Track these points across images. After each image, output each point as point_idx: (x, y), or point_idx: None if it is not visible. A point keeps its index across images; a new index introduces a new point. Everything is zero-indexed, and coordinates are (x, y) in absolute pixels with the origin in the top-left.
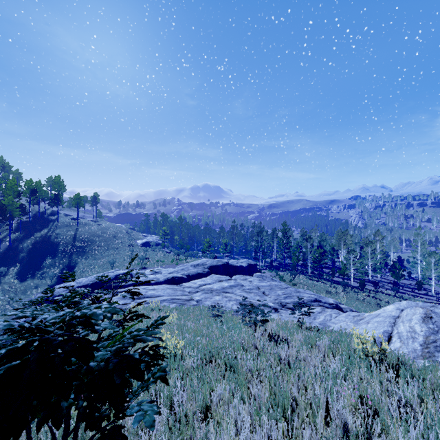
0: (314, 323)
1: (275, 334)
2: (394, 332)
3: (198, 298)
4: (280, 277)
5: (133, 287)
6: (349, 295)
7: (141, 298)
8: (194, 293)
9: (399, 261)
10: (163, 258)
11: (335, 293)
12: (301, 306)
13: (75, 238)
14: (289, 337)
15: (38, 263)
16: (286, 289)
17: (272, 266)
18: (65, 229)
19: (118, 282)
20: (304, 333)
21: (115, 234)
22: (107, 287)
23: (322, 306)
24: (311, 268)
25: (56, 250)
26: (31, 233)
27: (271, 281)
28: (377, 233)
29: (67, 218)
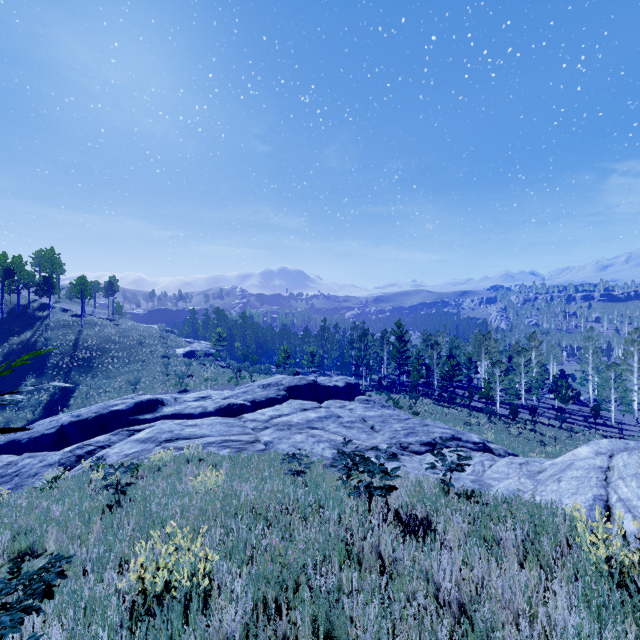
0: (463, 480)
1: (406, 511)
2: (611, 498)
3: (267, 439)
4: (395, 402)
5: (160, 422)
6: (497, 428)
7: (172, 441)
8: (261, 430)
9: (561, 377)
10: (216, 375)
11: (478, 425)
12: (431, 448)
13: (76, 345)
14: (441, 523)
15: (13, 385)
16: (406, 420)
17: (381, 386)
18: (61, 332)
19: (139, 413)
20: (465, 510)
21: (142, 340)
22: (120, 421)
23: (465, 449)
24: (437, 388)
25: (45, 364)
26: (4, 337)
27: (383, 409)
28: (532, 336)
29: (66, 314)
